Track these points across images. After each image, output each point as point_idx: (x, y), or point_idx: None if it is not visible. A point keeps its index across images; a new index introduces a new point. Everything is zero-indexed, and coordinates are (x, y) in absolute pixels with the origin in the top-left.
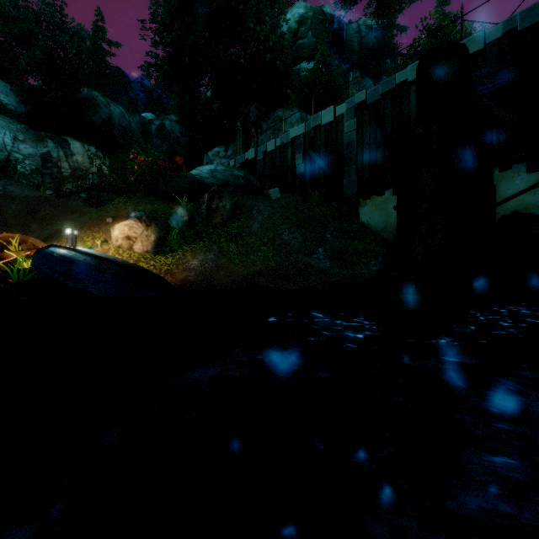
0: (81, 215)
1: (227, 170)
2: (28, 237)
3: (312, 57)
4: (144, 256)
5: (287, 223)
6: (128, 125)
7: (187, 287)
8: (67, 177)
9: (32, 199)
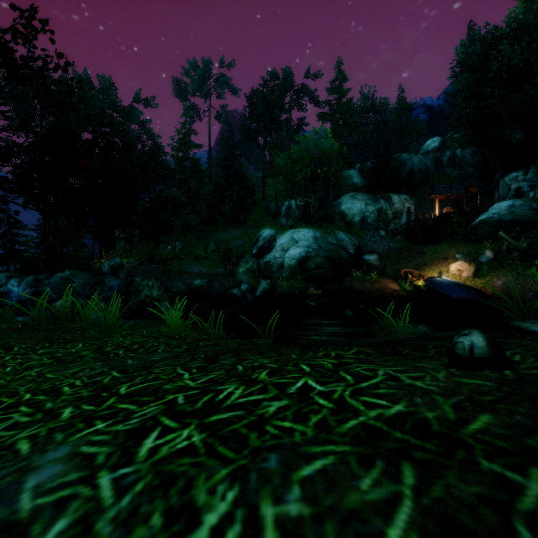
0: (423, 254)
1: (525, 204)
2: (413, 270)
3: None
4: (467, 279)
5: None
6: (424, 167)
7: (495, 296)
8: (390, 219)
9: (398, 247)
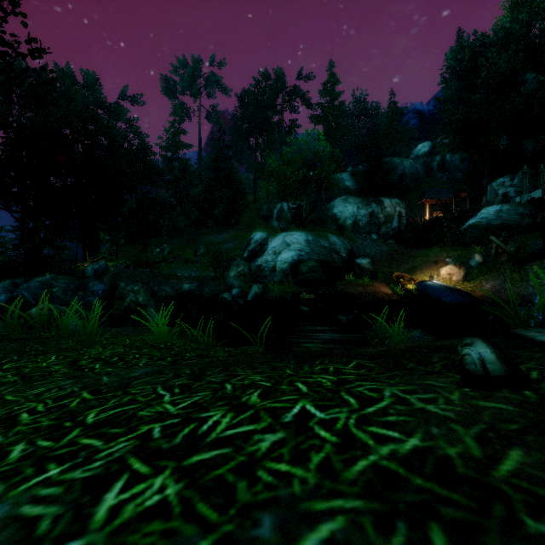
0: (414, 258)
1: (512, 209)
2: (404, 274)
3: None
4: (457, 283)
5: None
6: (415, 171)
7: (484, 299)
8: (382, 223)
9: (390, 251)
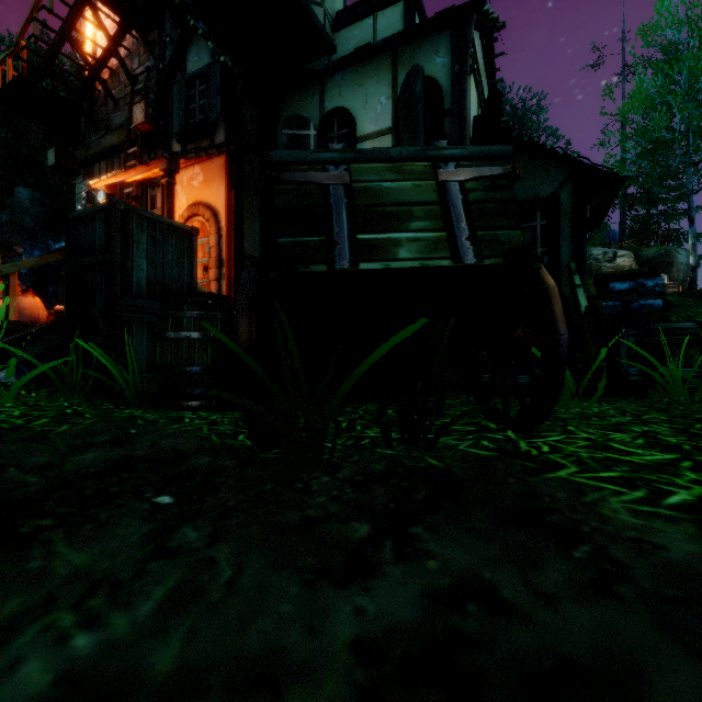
0: None
1: None
2: None
3: None
4: None
5: None
6: None
7: None
8: None
9: None
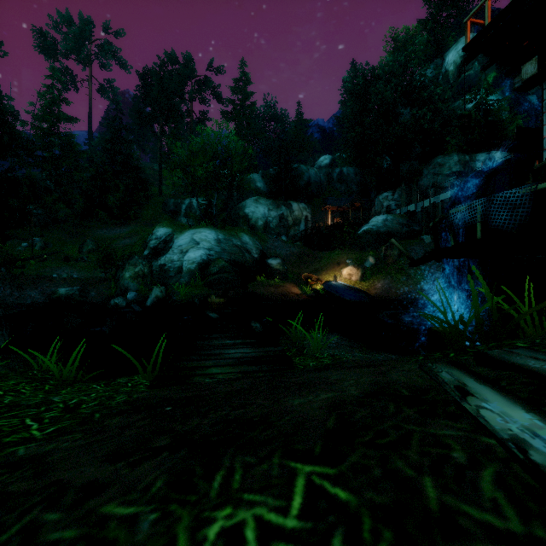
0: (320, 259)
1: (395, 219)
2: (312, 274)
3: (473, 98)
4: (356, 282)
5: (434, 261)
6: (319, 180)
7: (377, 297)
8: (291, 225)
9: (299, 253)
